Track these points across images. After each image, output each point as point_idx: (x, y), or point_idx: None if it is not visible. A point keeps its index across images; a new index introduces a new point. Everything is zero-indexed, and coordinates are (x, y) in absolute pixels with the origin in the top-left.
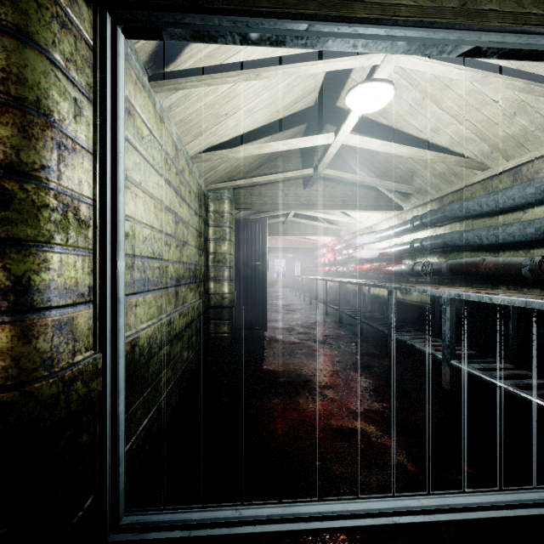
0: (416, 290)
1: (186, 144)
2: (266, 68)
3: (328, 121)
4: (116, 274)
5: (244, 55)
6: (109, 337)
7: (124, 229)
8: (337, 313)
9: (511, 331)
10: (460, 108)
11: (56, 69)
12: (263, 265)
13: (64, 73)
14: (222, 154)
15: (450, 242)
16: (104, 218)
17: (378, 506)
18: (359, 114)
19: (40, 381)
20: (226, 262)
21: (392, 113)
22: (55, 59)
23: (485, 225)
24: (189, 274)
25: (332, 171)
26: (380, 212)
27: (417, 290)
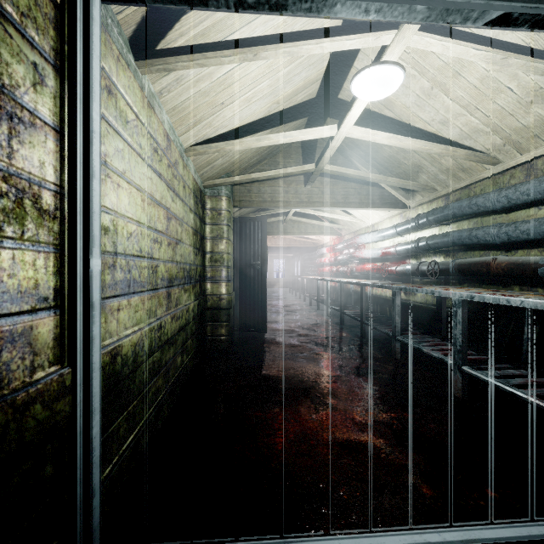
0: (423, 291)
1: (180, 136)
2: (265, 46)
3: (330, 115)
4: (89, 275)
5: (241, 36)
6: (80, 349)
7: (99, 222)
8: (337, 314)
9: (526, 335)
10: (471, 97)
11: (6, 22)
12: (262, 265)
13: (18, 29)
14: (218, 146)
15: (459, 241)
16: (73, 208)
17: (394, 541)
18: (364, 102)
19: None
20: (224, 261)
21: (398, 105)
22: (5, 10)
23: (496, 223)
24: (183, 275)
25: (334, 166)
26: (383, 210)
27: (425, 291)
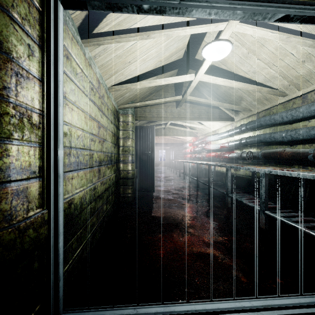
0: (243, 168)
1: (105, 80)
2: (153, 31)
3: (190, 68)
4: (57, 159)
5: (140, 25)
6: (52, 199)
7: (63, 130)
8: (195, 181)
9: (301, 193)
10: (270, 58)
11: (14, 23)
12: (152, 153)
13: (20, 27)
14: (127, 86)
15: (264, 140)
16: (49, 122)
17: (224, 306)
18: (210, 61)
19: (2, 230)
20: (130, 151)
21: (229, 62)
22: (14, 17)
23: (285, 129)
24: (107, 159)
25: (193, 97)
26: (221, 122)
27: (244, 168)
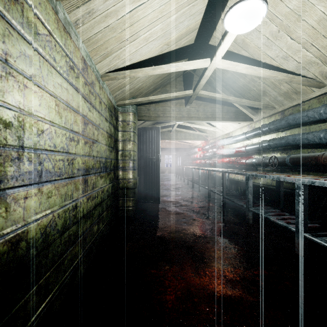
0: (270, 177)
1: (96, 64)
2: None
3: (203, 57)
4: None
5: None
6: None
7: None
8: (205, 190)
9: None
10: (309, 36)
11: None
12: (157, 159)
13: None
14: (125, 73)
15: (293, 142)
16: None
17: None
18: (232, 37)
19: None
20: (131, 156)
21: (252, 46)
22: None
23: (321, 129)
24: (99, 165)
25: (206, 92)
26: (237, 122)
27: (272, 177)
